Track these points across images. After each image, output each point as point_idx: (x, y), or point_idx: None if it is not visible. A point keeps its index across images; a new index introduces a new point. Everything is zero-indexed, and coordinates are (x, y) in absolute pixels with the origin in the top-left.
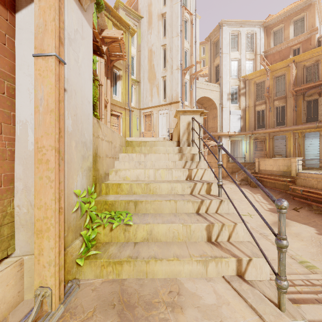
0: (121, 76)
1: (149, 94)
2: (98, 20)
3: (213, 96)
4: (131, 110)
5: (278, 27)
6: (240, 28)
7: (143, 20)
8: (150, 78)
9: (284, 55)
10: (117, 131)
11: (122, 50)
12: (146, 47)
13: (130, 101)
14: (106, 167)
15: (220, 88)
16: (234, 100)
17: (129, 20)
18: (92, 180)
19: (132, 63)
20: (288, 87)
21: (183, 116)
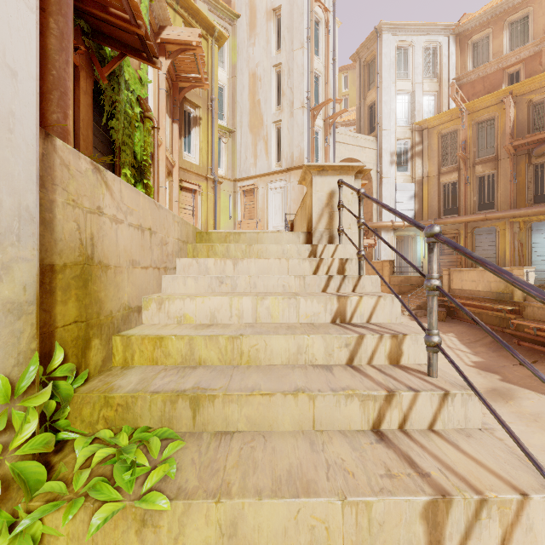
0: (199, 118)
1: (250, 153)
2: (153, 7)
3: (365, 157)
4: (217, 180)
5: (482, 34)
6: (413, 37)
7: (240, 22)
8: (252, 125)
9: (491, 84)
10: (192, 218)
11: (199, 68)
12: (246, 68)
13: (216, 165)
14: (132, 293)
15: (377, 143)
16: (403, 165)
17: (214, 20)
18: (33, 345)
19: (221, 98)
20: (500, 141)
21: (320, 178)
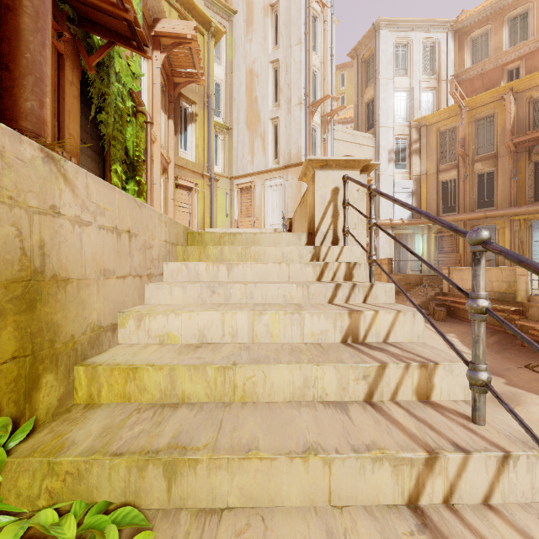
0: (195, 114)
1: (247, 150)
2: None
3: (363, 155)
4: (213, 178)
5: (481, 31)
6: (412, 34)
7: (237, 18)
8: (249, 122)
9: (490, 81)
10: (188, 216)
11: (195, 63)
12: (243, 65)
13: (213, 162)
14: (103, 308)
15: (375, 140)
16: (401, 162)
17: (211, 16)
18: None
19: (217, 95)
20: (500, 138)
21: (323, 174)
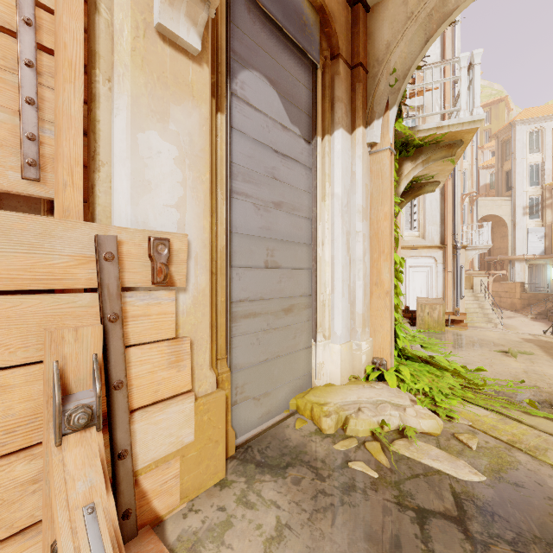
0: None
1: None
2: None
3: (501, 212)
4: None
5: None
6: (544, 124)
7: None
8: None
9: None
10: None
11: None
12: None
13: None
14: None
15: (511, 201)
16: (534, 214)
17: None
18: None
19: None
20: None
21: (475, 278)
